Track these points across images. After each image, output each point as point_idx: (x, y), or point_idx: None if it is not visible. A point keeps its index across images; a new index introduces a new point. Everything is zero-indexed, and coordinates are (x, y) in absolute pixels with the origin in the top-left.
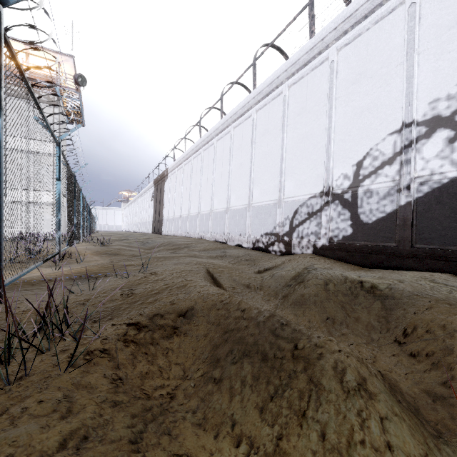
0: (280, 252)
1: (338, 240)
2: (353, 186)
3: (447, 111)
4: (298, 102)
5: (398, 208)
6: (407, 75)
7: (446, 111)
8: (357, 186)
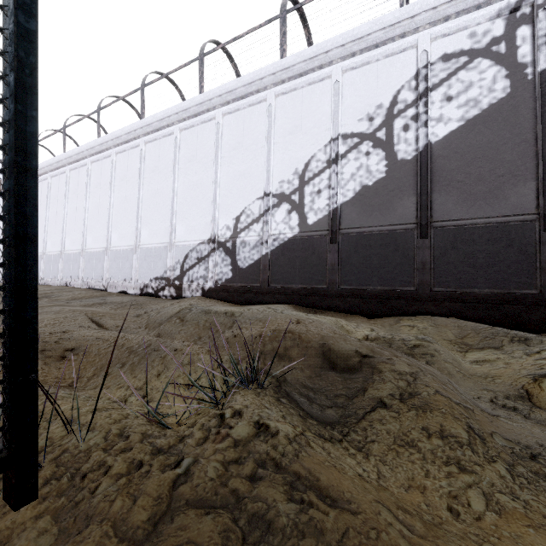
0: (171, 296)
1: (222, 282)
2: (234, 236)
3: (288, 191)
4: (189, 149)
5: (262, 257)
6: (267, 157)
7: (287, 190)
8: (236, 237)
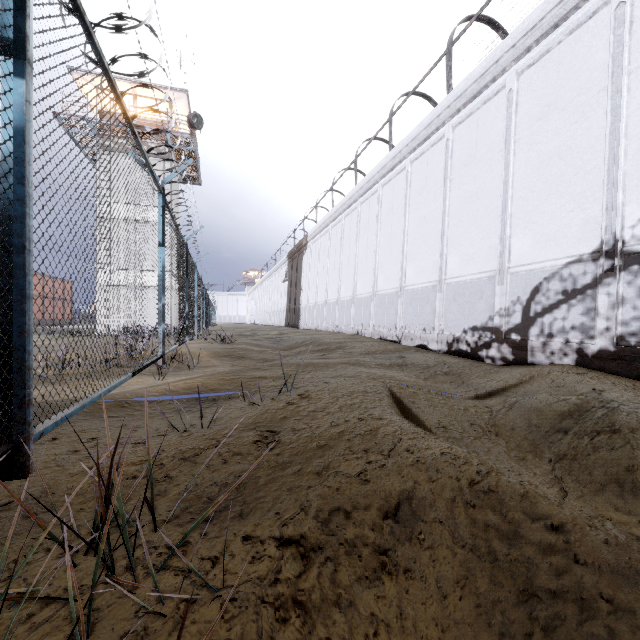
0: (504, 360)
1: (638, 341)
2: None
3: None
4: (538, 97)
5: None
6: None
7: None
8: None
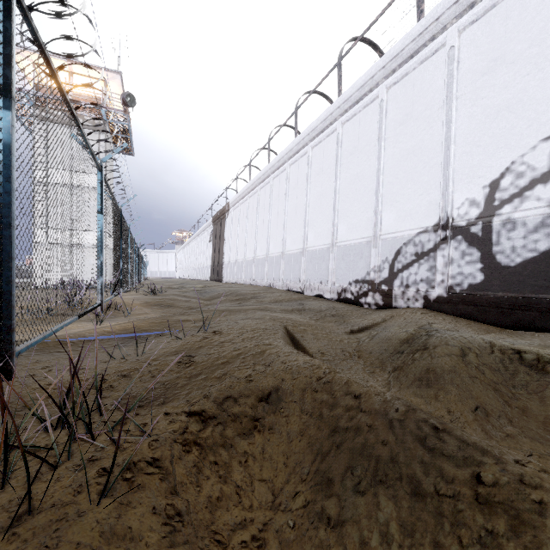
0: (376, 305)
1: (461, 289)
2: (485, 215)
3: None
4: (400, 107)
5: None
6: None
7: None
8: (491, 215)
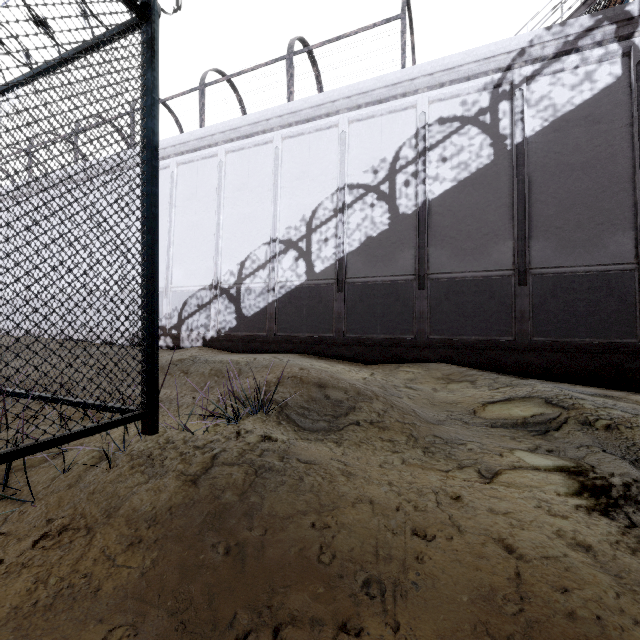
0: (168, 347)
1: (225, 331)
2: (238, 282)
3: (295, 238)
4: (188, 185)
5: (268, 305)
6: (274, 201)
7: (295, 237)
8: (241, 284)
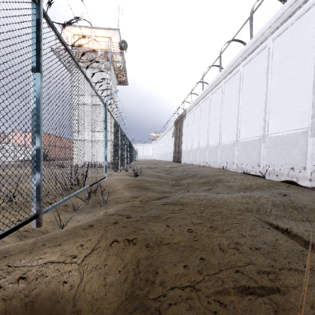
0: None
1: None
2: None
3: None
4: None
5: None
6: None
7: None
8: None
